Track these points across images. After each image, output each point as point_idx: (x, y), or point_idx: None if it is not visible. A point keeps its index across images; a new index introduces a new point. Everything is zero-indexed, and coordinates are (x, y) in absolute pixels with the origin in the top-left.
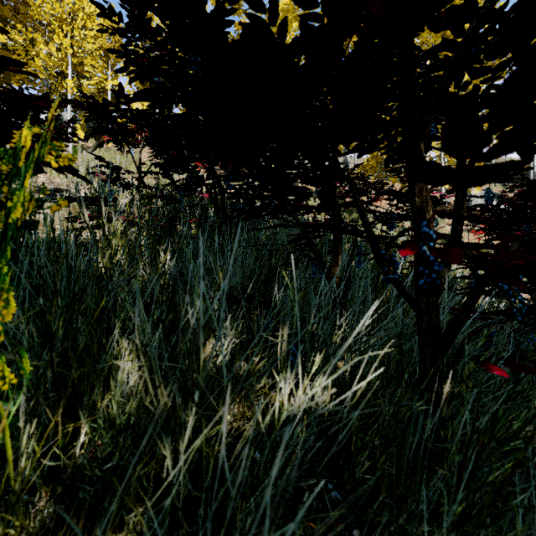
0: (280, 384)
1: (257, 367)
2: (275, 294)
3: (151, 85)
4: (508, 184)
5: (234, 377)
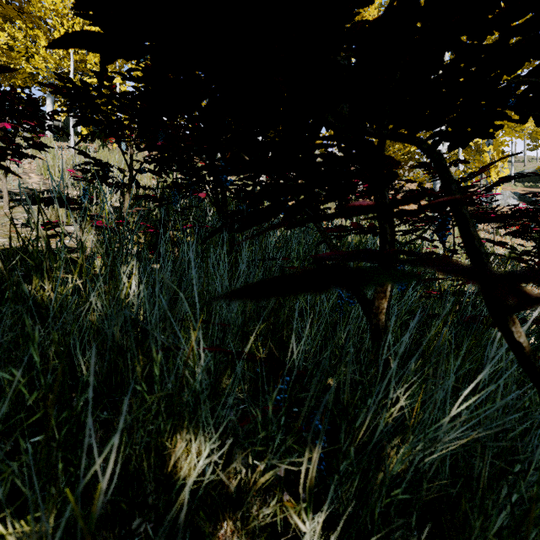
0: (303, 529)
1: (262, 482)
2: (288, 326)
3: (138, 63)
4: (529, 183)
5: (225, 491)
